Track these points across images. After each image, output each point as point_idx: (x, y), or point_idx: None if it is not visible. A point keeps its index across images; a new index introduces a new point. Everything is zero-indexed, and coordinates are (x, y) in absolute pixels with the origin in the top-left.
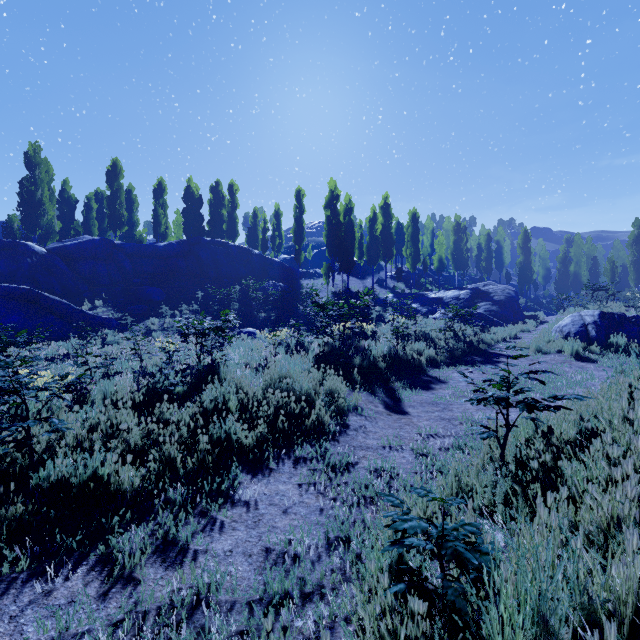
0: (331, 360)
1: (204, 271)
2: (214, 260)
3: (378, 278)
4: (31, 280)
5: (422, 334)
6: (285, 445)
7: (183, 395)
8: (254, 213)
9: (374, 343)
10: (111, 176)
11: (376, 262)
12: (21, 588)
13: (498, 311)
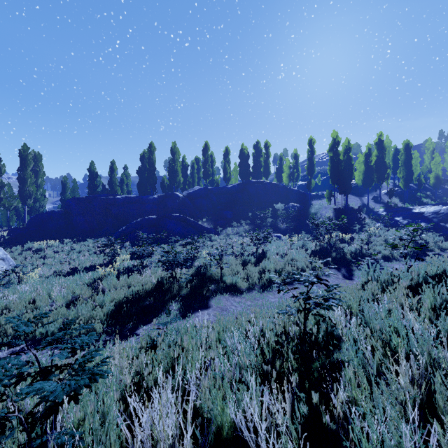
0: (318, 253)
1: (251, 199)
2: (257, 192)
3: (374, 196)
4: (178, 210)
5: (386, 241)
6: (292, 283)
7: (254, 263)
8: (280, 157)
9: (347, 245)
10: (204, 151)
11: (370, 185)
12: (229, 298)
13: None
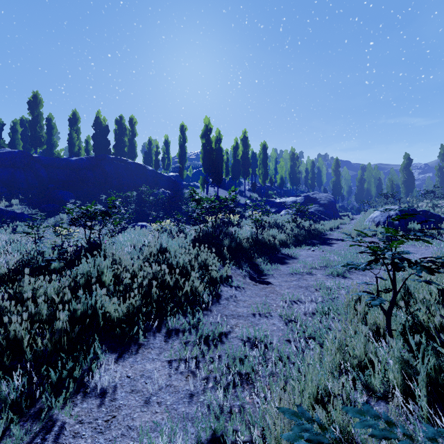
0: (205, 241)
1: (108, 180)
2: (116, 172)
3: (239, 190)
4: None
5: (274, 224)
6: (158, 317)
7: (60, 271)
8: (149, 141)
9: (239, 229)
10: (32, 105)
11: (238, 178)
12: None
13: (323, 211)
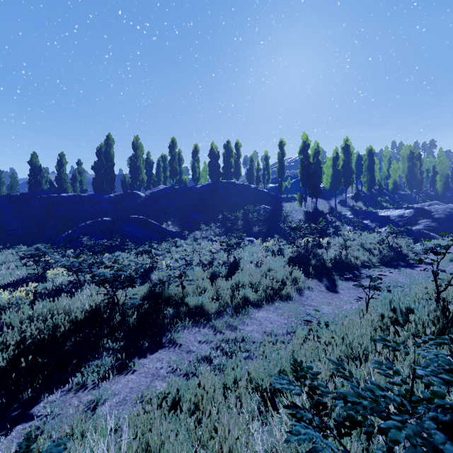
0: (297, 261)
1: (221, 201)
2: (227, 194)
3: (340, 199)
4: (139, 211)
5: (362, 245)
6: (271, 300)
7: (225, 275)
8: (251, 159)
9: (326, 251)
10: (171, 148)
11: (338, 188)
12: (192, 329)
13: (436, 227)
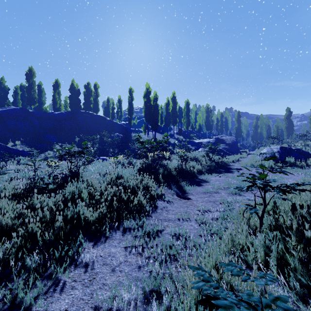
0: (147, 170)
1: (80, 127)
2: (85, 122)
3: (170, 133)
4: None
5: (194, 158)
6: (117, 220)
7: (54, 190)
8: (107, 100)
9: (170, 162)
10: (28, 76)
11: (169, 125)
12: None
13: (228, 148)
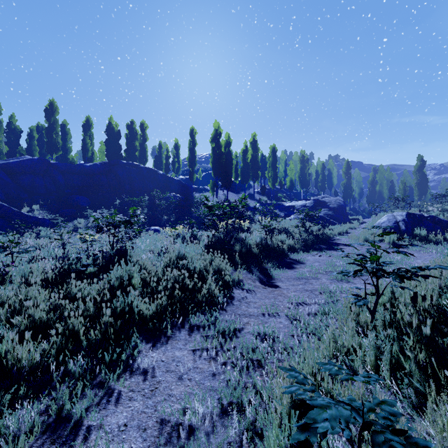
0: (218, 247)
1: (121, 185)
2: (129, 177)
3: (248, 193)
4: None
5: (283, 229)
6: (181, 315)
7: (94, 275)
8: (159, 145)
9: (249, 235)
10: (48, 112)
11: (247, 181)
12: None
13: (333, 215)
